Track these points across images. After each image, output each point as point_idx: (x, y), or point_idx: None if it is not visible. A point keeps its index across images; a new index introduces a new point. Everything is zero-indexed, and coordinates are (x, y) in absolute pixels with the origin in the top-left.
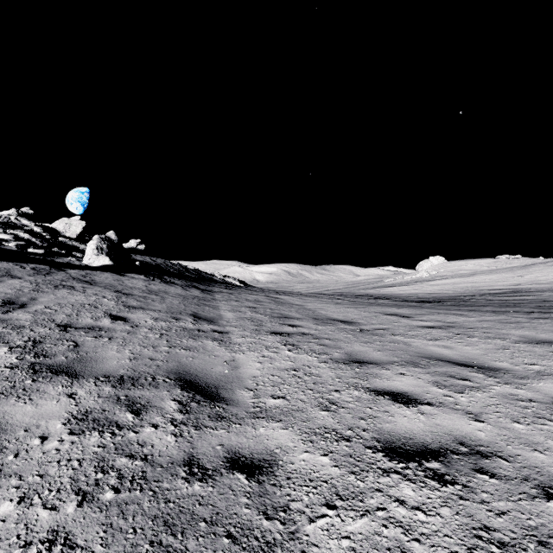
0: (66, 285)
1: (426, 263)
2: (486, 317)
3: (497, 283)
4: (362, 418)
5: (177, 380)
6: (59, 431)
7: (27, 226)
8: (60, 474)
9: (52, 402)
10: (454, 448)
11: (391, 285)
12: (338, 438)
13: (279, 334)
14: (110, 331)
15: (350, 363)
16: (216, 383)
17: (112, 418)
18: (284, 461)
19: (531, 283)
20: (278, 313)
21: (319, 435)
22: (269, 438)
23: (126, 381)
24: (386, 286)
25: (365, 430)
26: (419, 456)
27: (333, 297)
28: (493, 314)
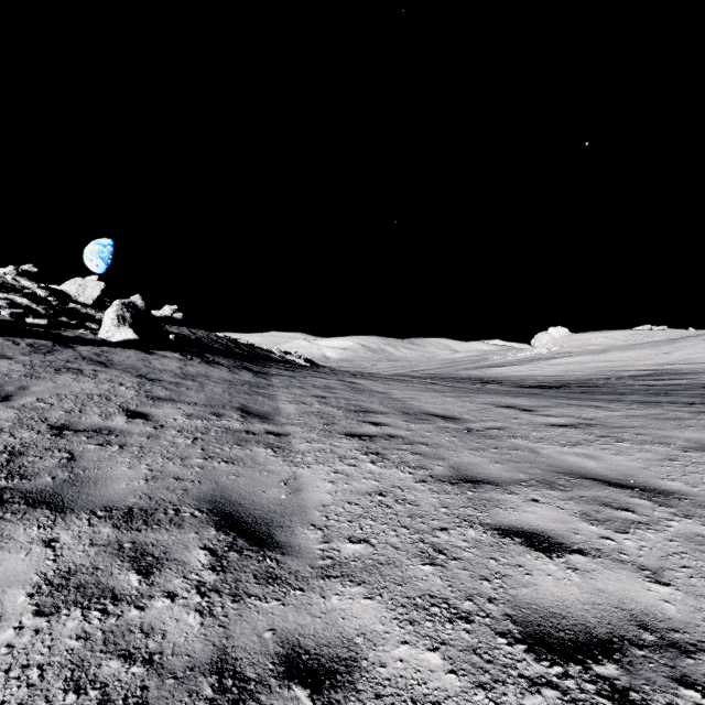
0: (72, 368)
1: (544, 336)
2: (635, 411)
3: (637, 363)
4: (485, 578)
5: (211, 513)
6: (19, 609)
7: (28, 289)
8: (4, 698)
9: (18, 555)
10: (633, 636)
11: (500, 364)
12: (451, 616)
13: (358, 437)
14: (123, 435)
15: (459, 483)
16: (268, 516)
17: (107, 583)
18: (370, 662)
19: (682, 363)
20: (356, 405)
21: (422, 611)
22: (345, 615)
23: (136, 516)
24: (494, 366)
25: (492, 601)
26: (582, 652)
27: (426, 381)
28: (643, 406)
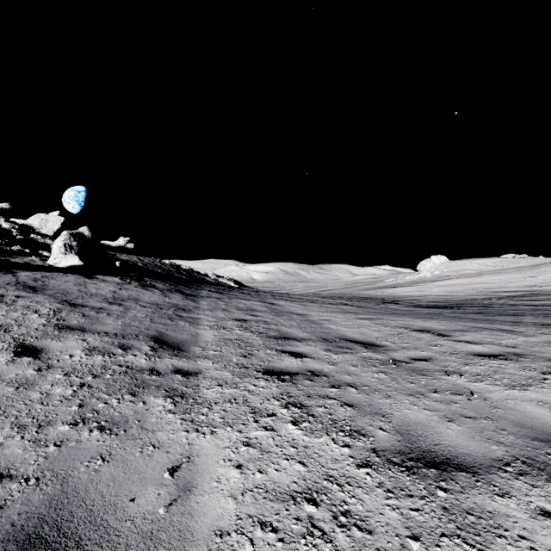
0: None
1: (428, 263)
2: (550, 336)
3: (509, 284)
4: None
5: None
6: None
7: None
8: None
9: None
10: None
11: (394, 286)
12: None
13: (277, 376)
14: None
15: (417, 467)
16: None
17: None
18: None
19: (548, 285)
20: (275, 329)
21: None
22: None
23: None
24: (388, 287)
25: None
26: None
27: (336, 302)
28: None
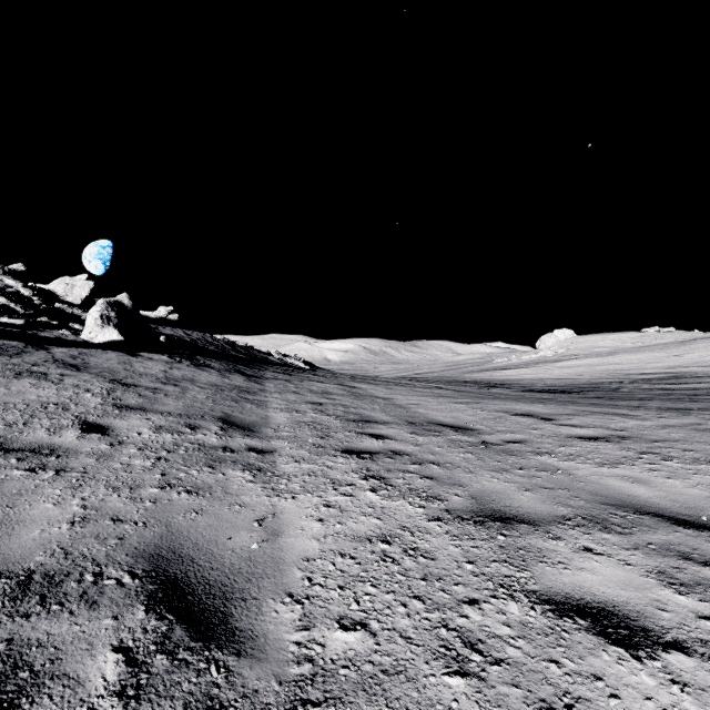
0: (37, 372)
1: (549, 339)
2: (668, 420)
3: (648, 365)
4: (549, 706)
5: (147, 578)
6: None
7: (12, 288)
8: None
9: None
10: None
11: (505, 367)
12: None
13: (356, 455)
14: (66, 455)
15: (484, 521)
16: (228, 581)
17: None
18: None
19: (696, 365)
20: (355, 413)
21: None
22: None
23: (32, 589)
24: (499, 368)
25: None
26: None
27: (430, 385)
28: (674, 414)
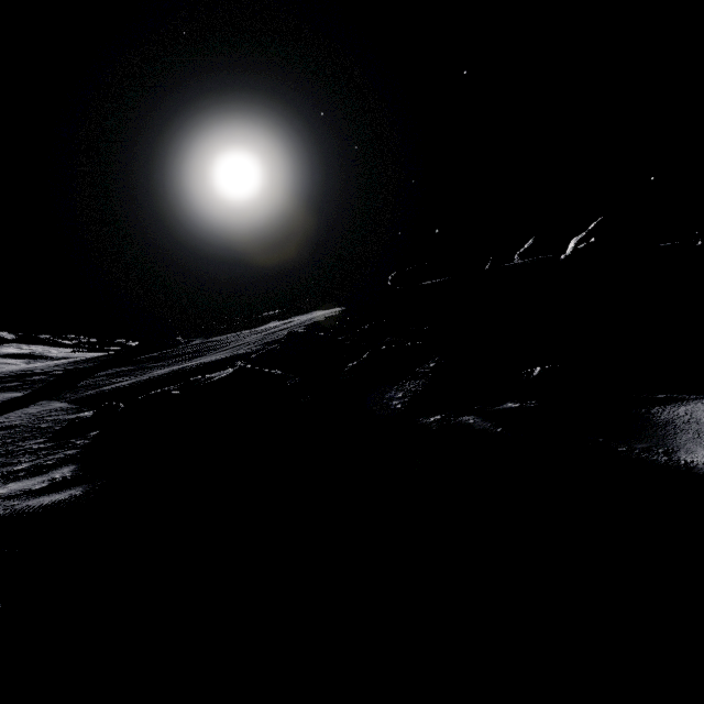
0: None
1: None
2: None
3: None
4: None
5: None
6: None
7: None
8: None
9: None
10: None
11: None
12: None
13: None
14: None
15: None
16: None
17: None
18: None
19: None
20: None
21: None
22: None
23: None
24: None
25: None
26: None
27: None
28: None
